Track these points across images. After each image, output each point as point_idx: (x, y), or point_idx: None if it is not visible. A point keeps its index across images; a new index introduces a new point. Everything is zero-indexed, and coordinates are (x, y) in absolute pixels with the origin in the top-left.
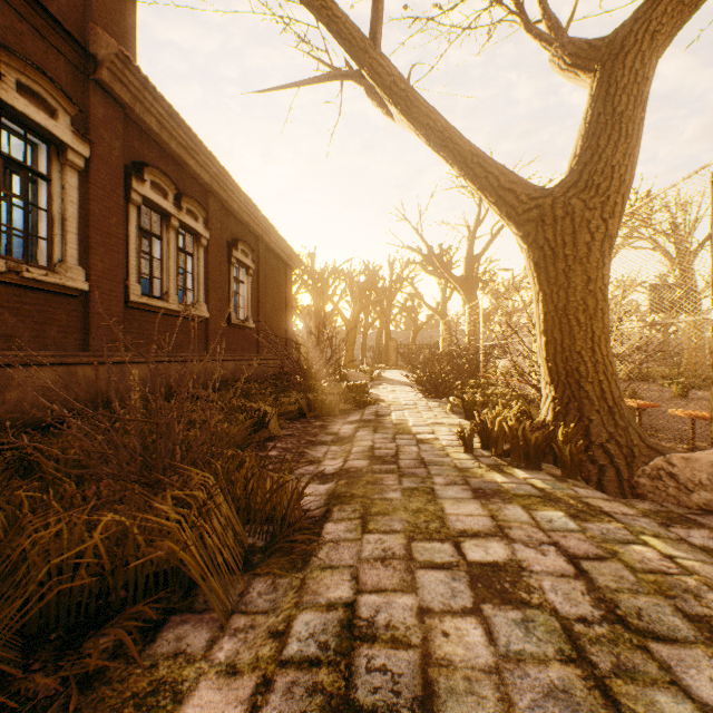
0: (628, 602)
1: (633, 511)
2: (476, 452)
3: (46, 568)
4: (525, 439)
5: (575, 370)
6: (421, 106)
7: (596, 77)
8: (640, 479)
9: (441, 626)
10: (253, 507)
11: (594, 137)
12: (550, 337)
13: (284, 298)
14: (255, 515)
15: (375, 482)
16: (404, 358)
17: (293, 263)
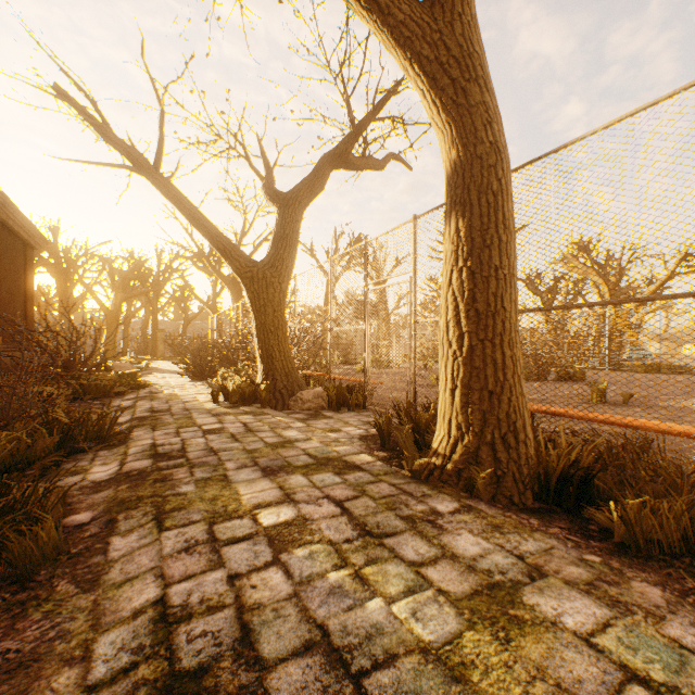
0: (257, 428)
1: (281, 413)
2: (221, 403)
3: (4, 441)
4: (244, 391)
5: (271, 355)
6: (186, 204)
7: (279, 212)
8: (291, 402)
9: (190, 440)
10: (85, 430)
11: (277, 242)
12: (260, 338)
13: (23, 281)
14: (87, 433)
15: (158, 419)
16: (175, 349)
17: (36, 243)
